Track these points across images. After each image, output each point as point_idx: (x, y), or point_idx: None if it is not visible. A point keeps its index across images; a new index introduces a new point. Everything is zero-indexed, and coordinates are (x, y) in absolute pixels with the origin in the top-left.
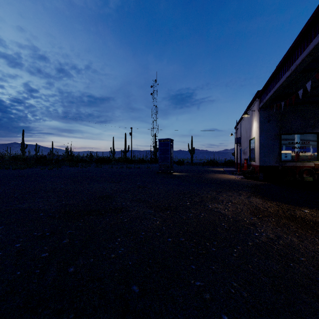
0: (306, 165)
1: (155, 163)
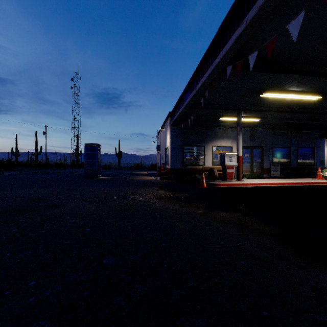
0: (198, 167)
1: (78, 167)
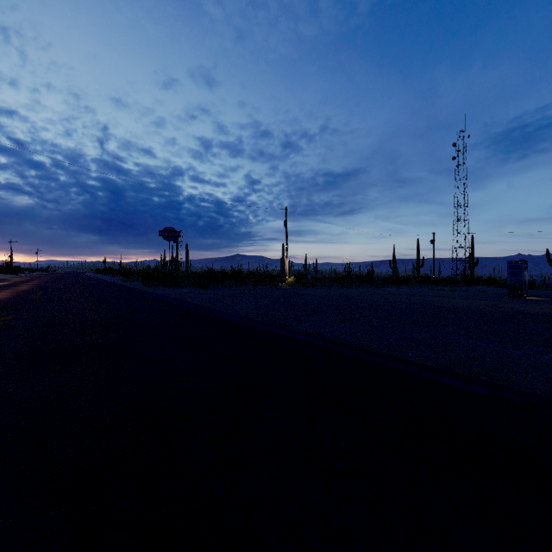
0: None
1: (476, 284)
